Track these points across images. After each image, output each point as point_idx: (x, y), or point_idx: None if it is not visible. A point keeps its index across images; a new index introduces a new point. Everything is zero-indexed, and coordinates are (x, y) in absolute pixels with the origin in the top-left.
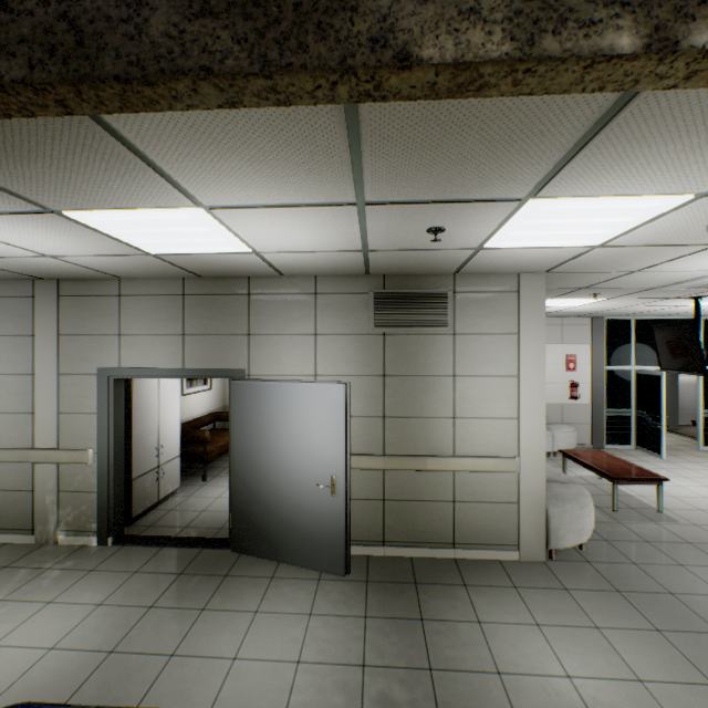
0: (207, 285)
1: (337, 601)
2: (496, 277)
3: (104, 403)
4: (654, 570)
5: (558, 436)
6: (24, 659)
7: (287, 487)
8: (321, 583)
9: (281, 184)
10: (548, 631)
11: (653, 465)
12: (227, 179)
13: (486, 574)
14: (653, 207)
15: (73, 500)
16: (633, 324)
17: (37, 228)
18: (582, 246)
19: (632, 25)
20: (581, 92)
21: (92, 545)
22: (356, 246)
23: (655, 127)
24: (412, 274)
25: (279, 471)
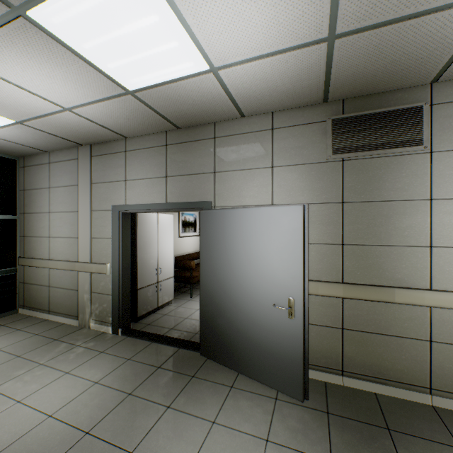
0: (183, 135)
1: (296, 430)
2: None
3: (116, 230)
4: None
5: None
6: (29, 421)
7: (245, 305)
8: (278, 404)
9: None
10: None
11: None
12: None
13: None
14: None
15: (99, 299)
16: None
17: (29, 56)
18: None
19: None
20: None
21: (109, 333)
22: (321, 25)
23: None
24: (375, 94)
25: (238, 290)
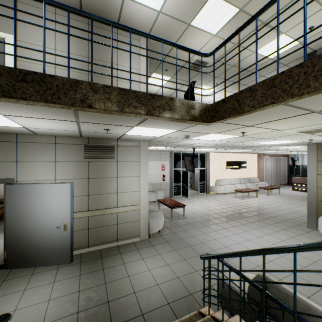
0: None
1: (67, 273)
2: (132, 141)
3: None
4: (178, 233)
5: (158, 194)
6: None
7: (40, 231)
8: (59, 269)
9: (44, 114)
10: (145, 259)
11: (185, 201)
12: (19, 110)
13: (128, 248)
14: (168, 131)
15: None
16: (181, 154)
17: None
18: (156, 136)
19: (144, 109)
20: (137, 117)
21: None
22: (76, 130)
23: (159, 120)
24: (100, 138)
25: (36, 225)
